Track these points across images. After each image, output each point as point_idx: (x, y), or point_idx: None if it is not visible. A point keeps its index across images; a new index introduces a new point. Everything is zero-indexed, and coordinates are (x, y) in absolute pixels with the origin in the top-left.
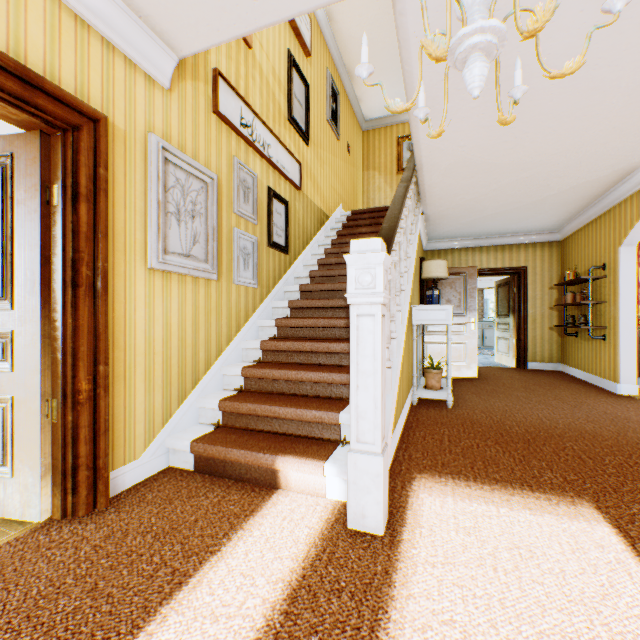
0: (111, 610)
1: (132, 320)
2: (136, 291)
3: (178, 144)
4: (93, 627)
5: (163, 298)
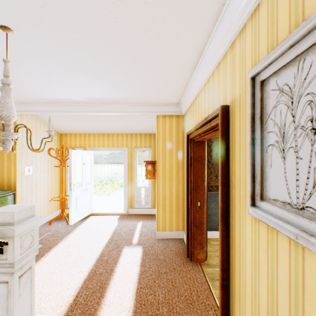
0: (147, 312)
1: (243, 256)
2: (246, 232)
3: (289, 28)
4: (147, 306)
5: (268, 255)
